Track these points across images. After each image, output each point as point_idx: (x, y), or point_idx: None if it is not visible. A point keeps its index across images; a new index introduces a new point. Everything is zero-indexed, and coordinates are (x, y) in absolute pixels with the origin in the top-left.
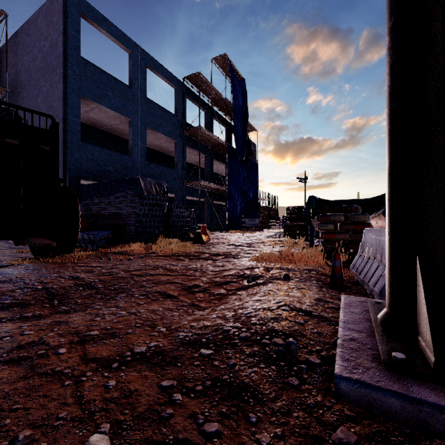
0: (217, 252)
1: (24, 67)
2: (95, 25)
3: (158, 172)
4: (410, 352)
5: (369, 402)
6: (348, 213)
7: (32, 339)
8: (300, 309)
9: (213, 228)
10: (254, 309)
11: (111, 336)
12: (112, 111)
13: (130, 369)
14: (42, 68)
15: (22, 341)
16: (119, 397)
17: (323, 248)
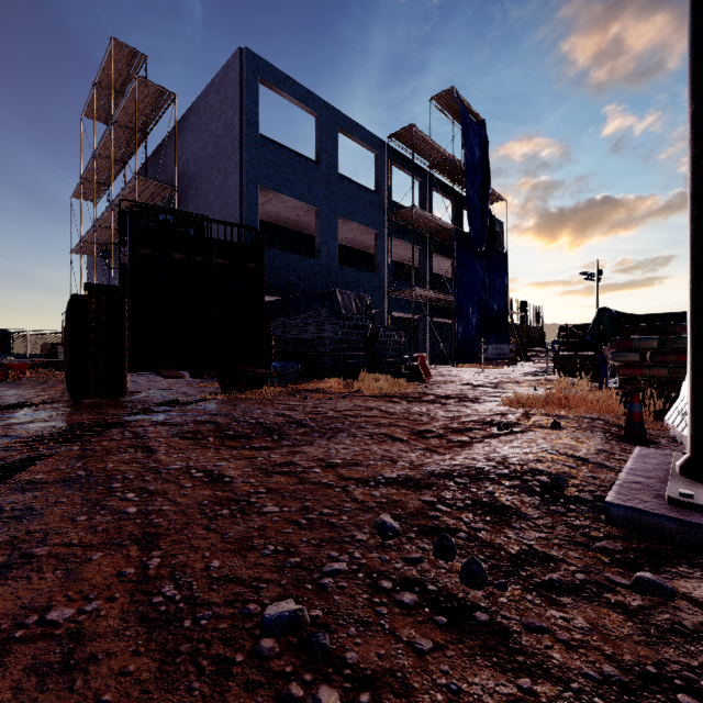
0: (446, 394)
1: (193, 157)
2: (275, 89)
3: (354, 279)
4: None
5: (642, 526)
6: (666, 336)
7: (284, 461)
8: (572, 455)
9: (433, 360)
10: (511, 453)
11: (355, 465)
12: (295, 200)
13: (388, 487)
14: (215, 156)
15: (276, 461)
16: (388, 502)
17: (621, 390)
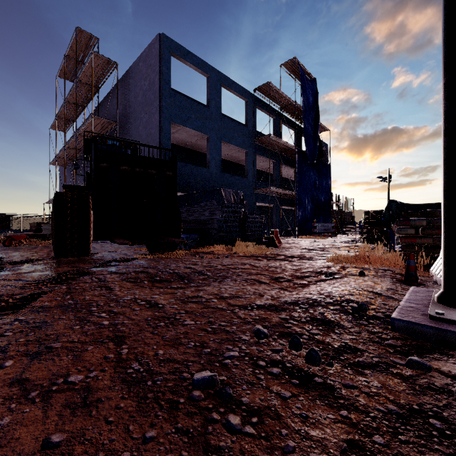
0: (291, 255)
1: (129, 103)
2: (181, 59)
3: (231, 181)
4: (451, 313)
5: (413, 332)
6: (431, 218)
7: (193, 295)
8: (372, 291)
9: (282, 233)
10: (334, 290)
11: (238, 297)
12: (194, 131)
13: (259, 310)
14: (143, 103)
15: (189, 295)
16: (260, 318)
17: (403, 252)
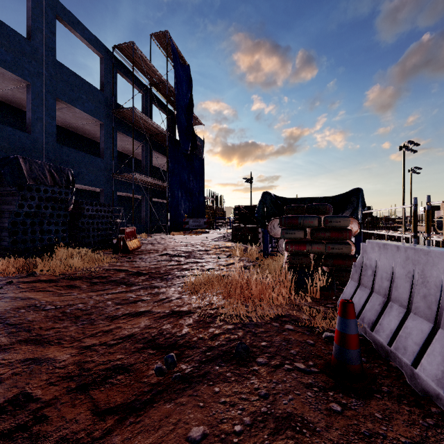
0: (139, 269)
1: None
2: None
3: (76, 159)
4: None
5: None
6: (319, 215)
7: None
8: None
9: (153, 229)
10: None
11: None
12: None
13: None
14: None
15: None
16: None
17: (288, 265)
